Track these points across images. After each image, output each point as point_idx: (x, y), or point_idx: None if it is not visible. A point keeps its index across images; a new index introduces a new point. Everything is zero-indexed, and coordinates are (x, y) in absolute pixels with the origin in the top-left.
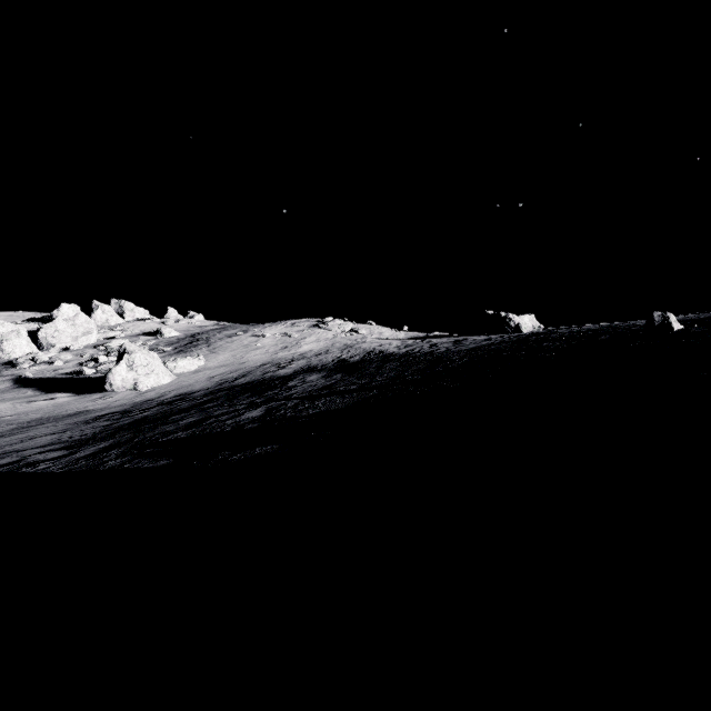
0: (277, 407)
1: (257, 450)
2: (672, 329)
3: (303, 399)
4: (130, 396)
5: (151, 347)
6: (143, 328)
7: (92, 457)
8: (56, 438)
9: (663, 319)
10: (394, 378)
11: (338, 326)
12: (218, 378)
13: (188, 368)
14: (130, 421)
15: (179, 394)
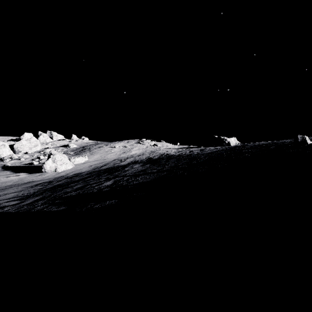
0: (119, 180)
1: (107, 202)
2: (307, 143)
3: (131, 176)
4: (53, 174)
5: (64, 152)
6: (61, 143)
7: (30, 204)
8: (16, 194)
9: (302, 138)
10: (174, 166)
11: (148, 142)
12: (93, 166)
13: (80, 161)
14: (51, 186)
15: (75, 174)
